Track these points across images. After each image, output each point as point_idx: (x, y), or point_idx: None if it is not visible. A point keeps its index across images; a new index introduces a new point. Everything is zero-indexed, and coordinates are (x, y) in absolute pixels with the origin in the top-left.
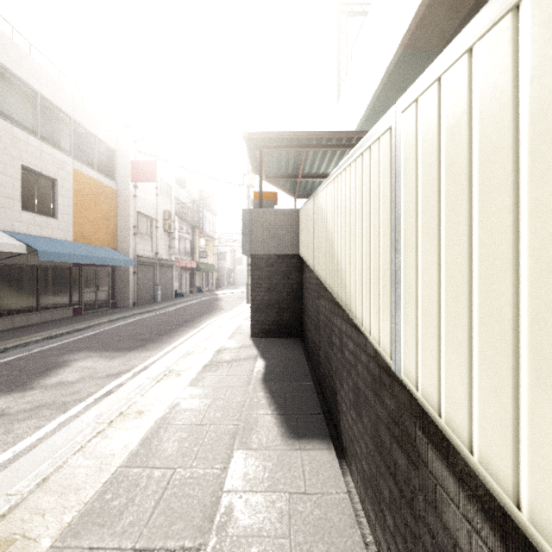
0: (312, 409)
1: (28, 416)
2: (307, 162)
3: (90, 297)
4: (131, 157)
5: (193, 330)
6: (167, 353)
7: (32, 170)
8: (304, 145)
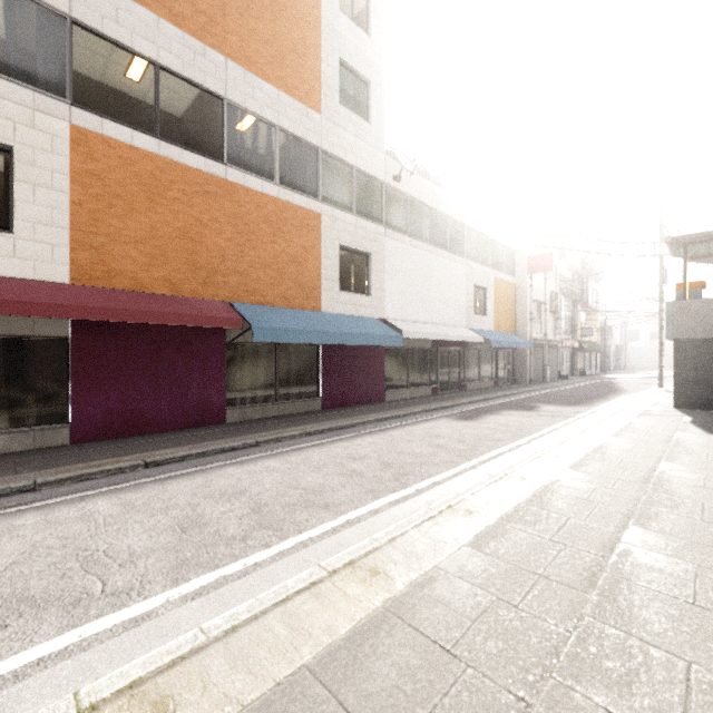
0: None
1: (553, 417)
2: None
3: (501, 373)
4: (527, 253)
5: (608, 402)
6: (600, 409)
7: (476, 286)
8: None
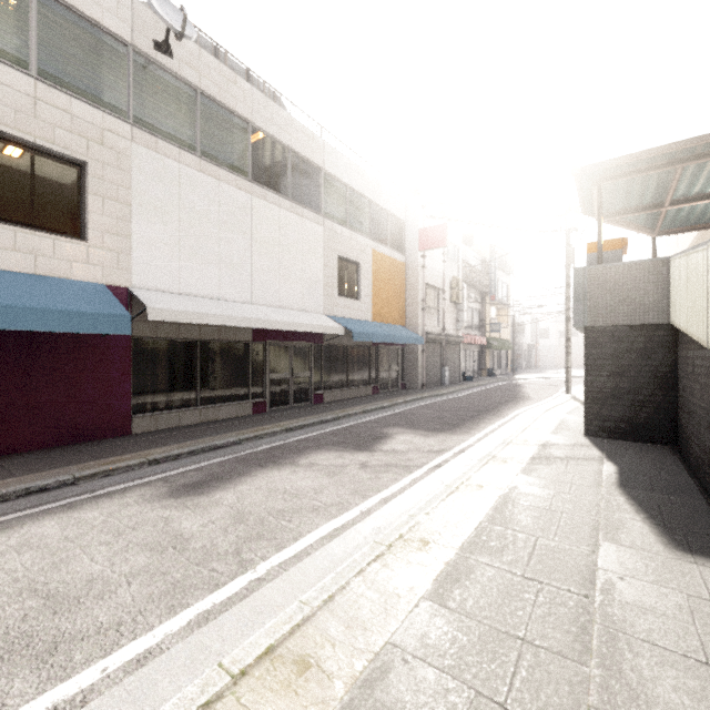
0: (709, 530)
1: (384, 470)
2: (682, 181)
3: (384, 376)
4: (419, 225)
5: (500, 420)
6: (479, 439)
7: (343, 258)
8: (679, 159)
